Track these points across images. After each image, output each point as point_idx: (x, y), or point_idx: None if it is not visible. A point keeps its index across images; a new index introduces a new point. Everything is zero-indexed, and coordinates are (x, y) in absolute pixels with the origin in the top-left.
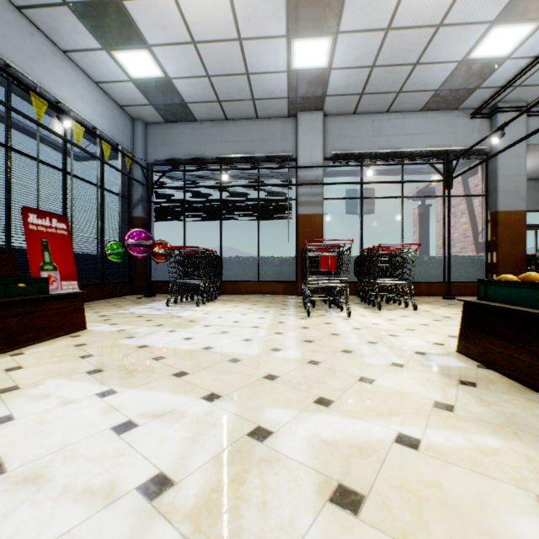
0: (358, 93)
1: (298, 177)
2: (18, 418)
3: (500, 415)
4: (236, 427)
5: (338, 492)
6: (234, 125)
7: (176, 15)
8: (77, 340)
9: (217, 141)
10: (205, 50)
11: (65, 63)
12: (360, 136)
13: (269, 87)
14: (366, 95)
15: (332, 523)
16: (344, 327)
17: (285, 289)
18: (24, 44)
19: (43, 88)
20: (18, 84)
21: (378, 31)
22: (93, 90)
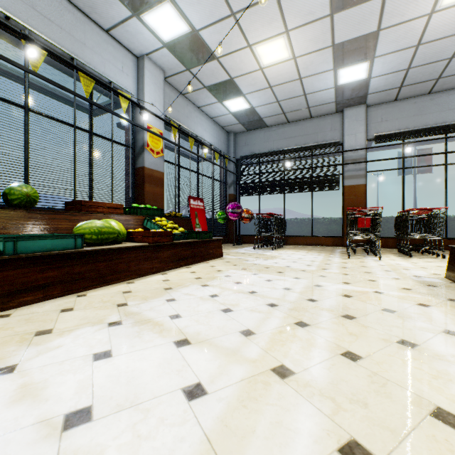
0: (397, 87)
1: (344, 157)
2: (232, 276)
3: (434, 293)
4: (308, 284)
5: (344, 295)
6: (294, 125)
7: (261, 77)
8: (224, 260)
9: (281, 139)
10: (277, 89)
11: (199, 113)
12: (401, 117)
13: (321, 98)
14: (405, 87)
15: (340, 297)
16: (373, 264)
17: (333, 242)
18: (184, 111)
19: (192, 132)
20: (182, 133)
21: (409, 48)
22: (210, 123)
